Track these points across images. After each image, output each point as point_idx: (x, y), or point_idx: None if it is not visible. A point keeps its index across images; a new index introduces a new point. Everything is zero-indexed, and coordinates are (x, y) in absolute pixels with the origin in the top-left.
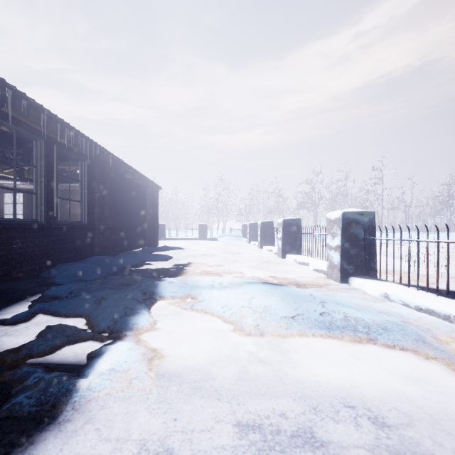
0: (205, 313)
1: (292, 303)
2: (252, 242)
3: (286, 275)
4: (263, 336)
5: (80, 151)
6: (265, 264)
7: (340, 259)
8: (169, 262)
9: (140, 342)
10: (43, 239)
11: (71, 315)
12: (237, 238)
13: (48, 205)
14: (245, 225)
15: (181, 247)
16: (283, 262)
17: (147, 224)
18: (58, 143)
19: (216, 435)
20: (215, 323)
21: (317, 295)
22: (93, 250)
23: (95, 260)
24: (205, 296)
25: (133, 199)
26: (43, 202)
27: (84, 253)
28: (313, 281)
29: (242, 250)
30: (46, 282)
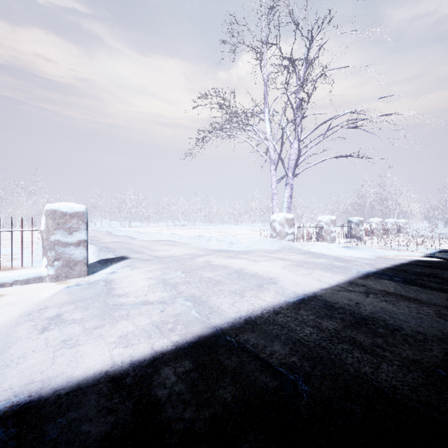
0: None
1: None
2: None
3: None
4: None
5: None
6: None
7: None
8: None
9: None
10: None
11: None
12: None
13: None
14: None
15: None
16: None
17: None
18: None
19: (51, 335)
20: None
21: None
22: None
23: None
24: None
25: None
26: None
27: None
28: None
29: None
30: None
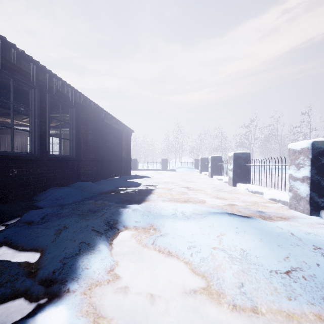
0: (168, 254)
1: (276, 248)
2: (203, 173)
3: (244, 204)
4: (256, 311)
5: (69, 100)
6: (219, 192)
7: (309, 191)
8: (137, 188)
9: (82, 307)
10: (37, 169)
11: (28, 247)
12: (190, 169)
13: (41, 141)
14: (197, 159)
15: (148, 176)
16: (235, 190)
17: (123, 158)
18: (50, 92)
19: None
20: (181, 270)
21: (299, 235)
22: (80, 178)
23: (79, 186)
24: (168, 229)
25: (112, 139)
26: (36, 138)
27: (72, 180)
28: (277, 213)
29: (196, 179)
30: (33, 205)
